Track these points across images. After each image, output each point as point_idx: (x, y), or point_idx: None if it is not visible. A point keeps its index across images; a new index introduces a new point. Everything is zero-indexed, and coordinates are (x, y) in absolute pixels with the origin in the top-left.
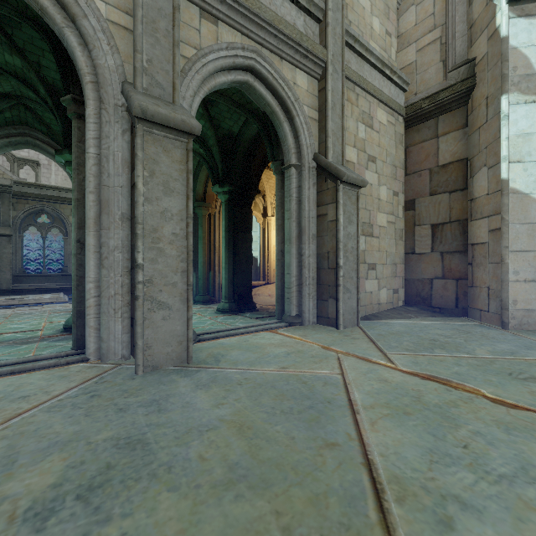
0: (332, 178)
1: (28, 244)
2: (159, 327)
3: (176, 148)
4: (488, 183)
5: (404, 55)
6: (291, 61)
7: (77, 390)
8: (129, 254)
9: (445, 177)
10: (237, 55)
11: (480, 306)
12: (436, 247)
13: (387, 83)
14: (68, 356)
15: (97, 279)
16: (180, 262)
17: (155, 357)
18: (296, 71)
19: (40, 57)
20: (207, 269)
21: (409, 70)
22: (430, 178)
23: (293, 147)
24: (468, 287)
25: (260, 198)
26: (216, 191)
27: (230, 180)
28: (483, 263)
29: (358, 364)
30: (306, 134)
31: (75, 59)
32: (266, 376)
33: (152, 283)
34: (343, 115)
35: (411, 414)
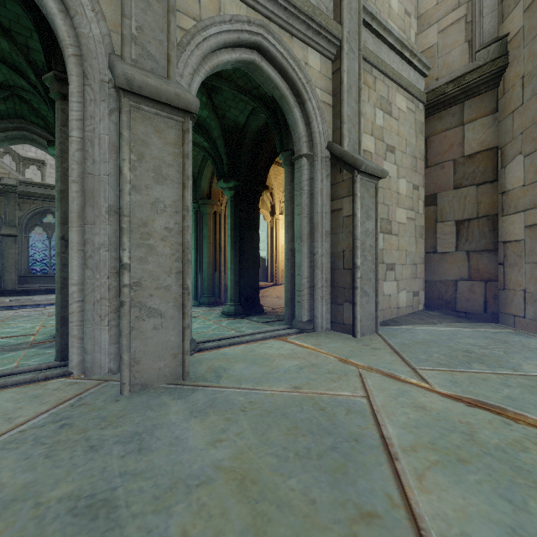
0: (348, 169)
1: (36, 245)
2: (149, 337)
3: (169, 128)
4: (524, 173)
5: (424, 38)
6: (302, 38)
7: (46, 417)
8: (117, 252)
9: (472, 168)
10: (242, 30)
11: (514, 311)
12: (461, 245)
13: (406, 67)
14: (49, 368)
15: (81, 281)
16: (174, 262)
17: (144, 373)
18: (307, 50)
19: (28, 38)
20: (212, 269)
21: (430, 54)
22: (455, 170)
23: (304, 135)
24: (499, 290)
25: (267, 196)
26: (221, 187)
27: (236, 175)
28: (518, 263)
29: (385, 383)
30: (318, 120)
31: (56, 28)
32: (275, 399)
33: (141, 286)
34: (360, 100)
35: (468, 461)
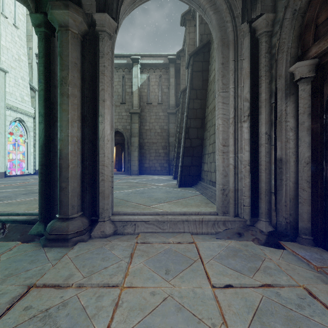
0: None
1: None
2: None
3: None
4: None
5: None
6: None
7: None
8: None
9: None
10: None
11: None
12: None
13: None
14: None
15: None
16: None
17: None
18: None
19: None
20: None
21: None
22: None
23: None
24: None
25: None
26: None
27: None
28: None
29: None
30: None
31: None
32: None
33: None
34: None
35: None
